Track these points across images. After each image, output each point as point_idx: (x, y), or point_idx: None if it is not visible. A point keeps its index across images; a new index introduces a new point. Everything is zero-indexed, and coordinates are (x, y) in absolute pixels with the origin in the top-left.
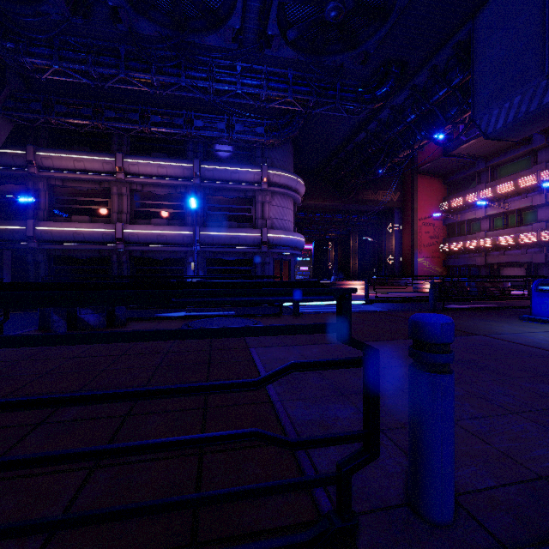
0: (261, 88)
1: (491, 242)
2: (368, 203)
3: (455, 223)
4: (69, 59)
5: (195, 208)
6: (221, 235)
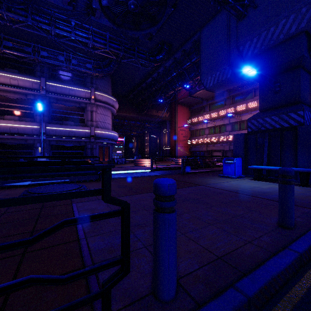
0: (88, 39)
1: (209, 140)
2: (153, 117)
3: (194, 130)
4: None
5: (41, 110)
6: (62, 130)
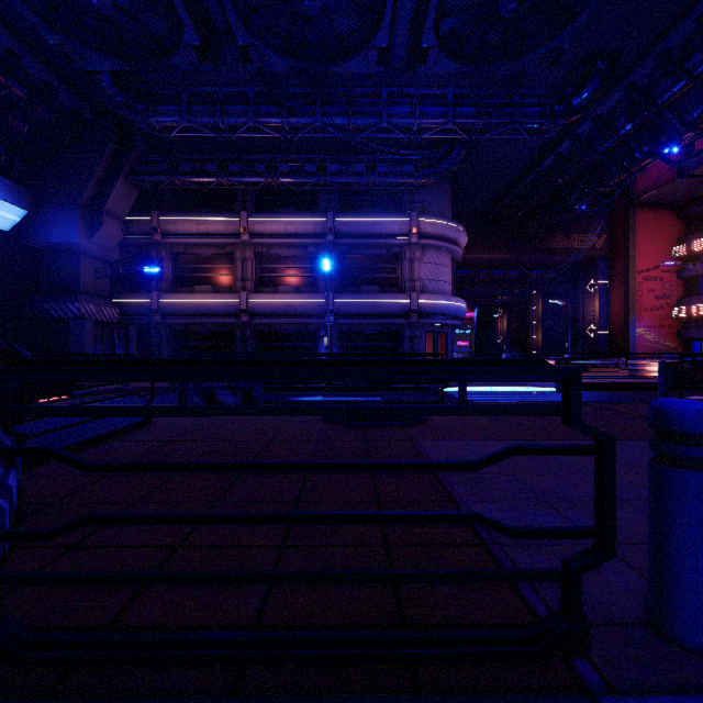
0: (412, 116)
1: None
2: (557, 253)
3: (698, 275)
4: (196, 112)
5: (328, 270)
6: (360, 303)
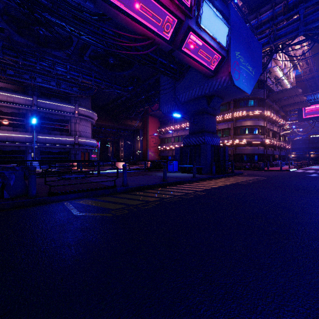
0: (79, 77)
1: (174, 147)
2: (128, 126)
3: (163, 138)
4: None
5: (35, 123)
6: (51, 138)
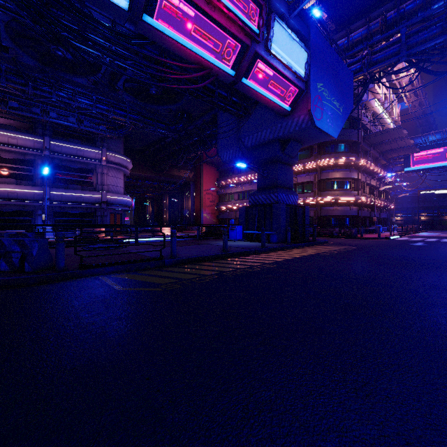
0: (109, 112)
1: (237, 206)
2: (174, 177)
3: (223, 194)
4: None
5: (47, 174)
6: (69, 195)
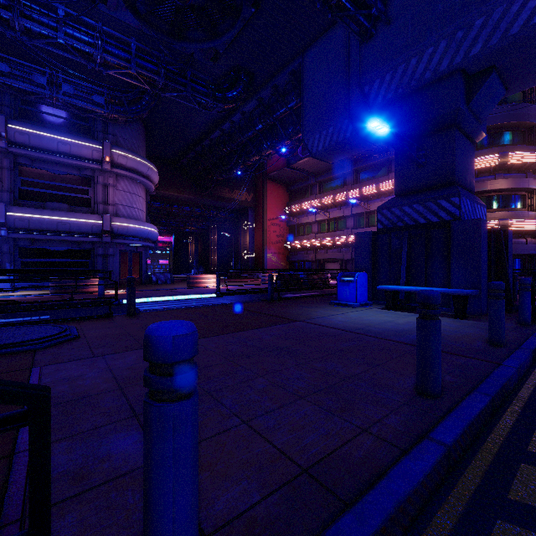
0: (94, 48)
1: (319, 242)
2: (225, 200)
3: (295, 225)
4: None
5: None
6: (43, 218)
